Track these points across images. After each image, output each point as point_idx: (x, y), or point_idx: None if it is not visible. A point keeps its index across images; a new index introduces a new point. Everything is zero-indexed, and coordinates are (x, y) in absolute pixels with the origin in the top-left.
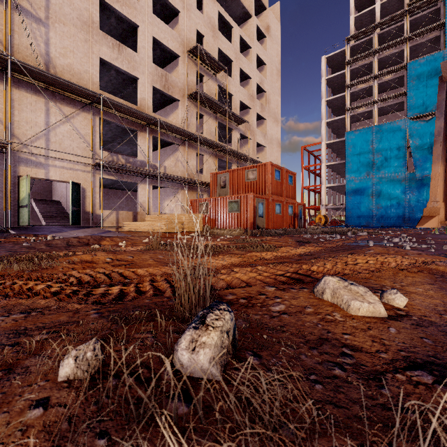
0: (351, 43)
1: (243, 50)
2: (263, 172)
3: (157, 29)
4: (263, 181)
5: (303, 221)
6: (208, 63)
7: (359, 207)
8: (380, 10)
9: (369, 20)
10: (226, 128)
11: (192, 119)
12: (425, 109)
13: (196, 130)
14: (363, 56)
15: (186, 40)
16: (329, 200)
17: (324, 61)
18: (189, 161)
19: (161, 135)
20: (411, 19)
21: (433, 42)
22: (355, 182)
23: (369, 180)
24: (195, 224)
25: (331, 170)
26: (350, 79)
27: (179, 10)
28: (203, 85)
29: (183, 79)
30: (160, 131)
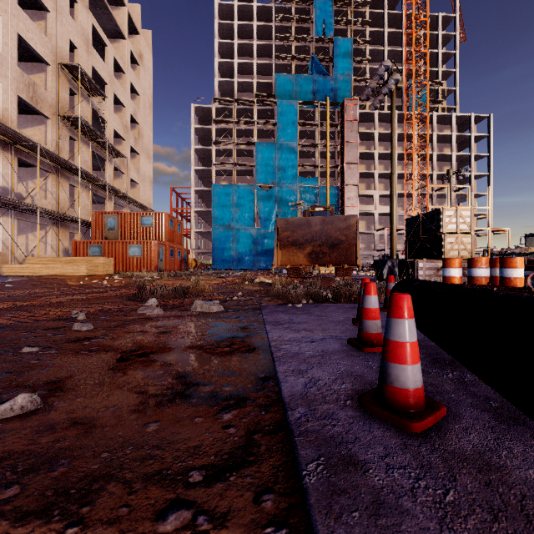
0: (216, 102)
1: (114, 70)
2: (160, 221)
3: (23, 26)
4: (160, 228)
5: (187, 265)
6: (85, 84)
7: (223, 252)
8: (238, 86)
9: (230, 88)
10: (107, 162)
11: (64, 143)
12: (266, 181)
13: (70, 158)
14: (226, 121)
15: (57, 48)
16: (197, 244)
17: (193, 109)
18: (61, 193)
19: (28, 157)
20: (258, 108)
21: (270, 132)
22: (220, 230)
23: (230, 230)
24: (108, 267)
25: (198, 216)
26: (215, 135)
27: (50, 9)
28: (75, 105)
29: (54, 93)
30: (29, 154)
